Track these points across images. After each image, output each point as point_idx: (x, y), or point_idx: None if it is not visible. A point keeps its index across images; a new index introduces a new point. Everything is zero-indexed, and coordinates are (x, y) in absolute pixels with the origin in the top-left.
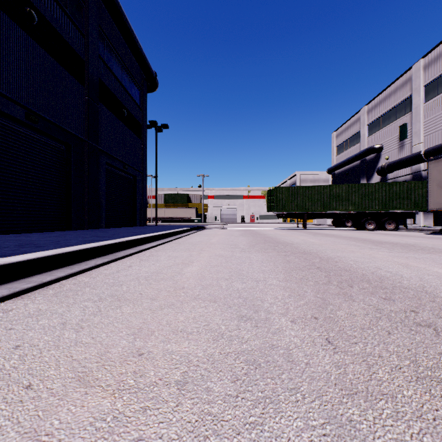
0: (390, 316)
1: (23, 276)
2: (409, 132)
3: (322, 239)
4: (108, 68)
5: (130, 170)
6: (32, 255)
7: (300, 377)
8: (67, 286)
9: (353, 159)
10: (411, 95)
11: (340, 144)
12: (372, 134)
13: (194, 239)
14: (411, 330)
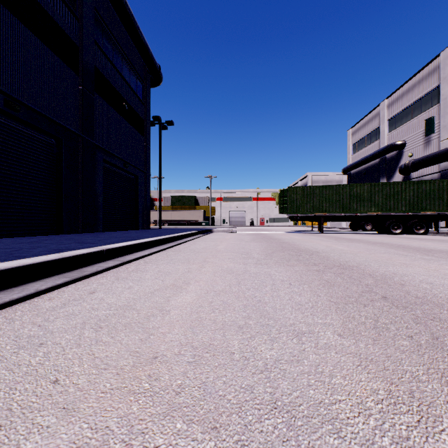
0: None
1: None
2: (437, 126)
3: (350, 245)
4: (106, 56)
5: (132, 169)
6: None
7: None
8: None
9: (372, 158)
10: (439, 85)
11: (356, 142)
12: (393, 130)
13: (198, 246)
14: None
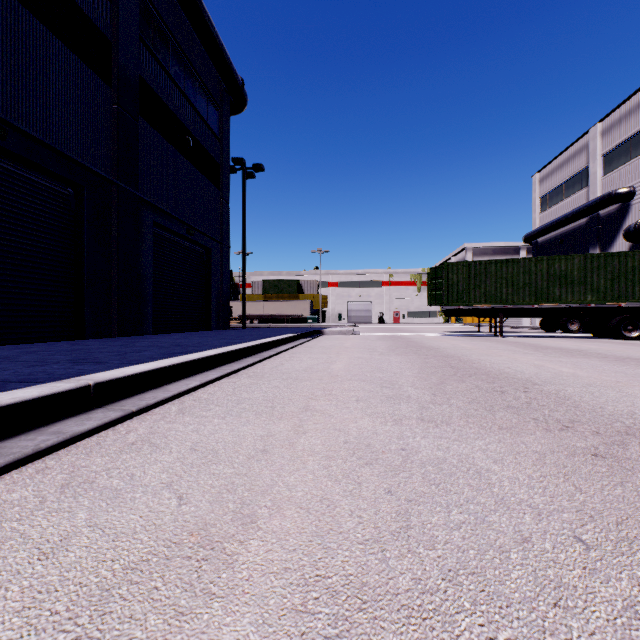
0: None
1: None
2: None
3: (579, 364)
4: (159, 62)
5: (200, 237)
6: None
7: None
8: None
9: (575, 216)
10: None
11: (547, 193)
12: (612, 170)
13: (297, 363)
14: None
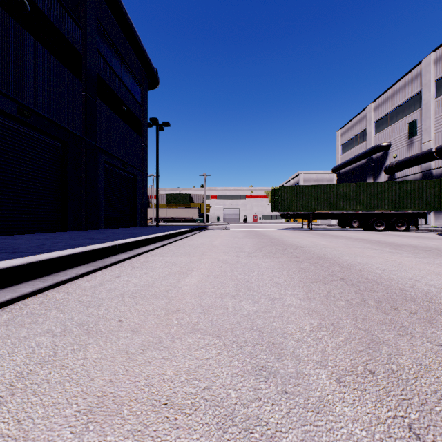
0: None
1: None
2: (419, 129)
3: (333, 241)
4: (107, 63)
5: (130, 169)
6: None
7: None
8: (30, 307)
9: (359, 158)
10: (421, 91)
11: (345, 143)
12: (379, 131)
13: (195, 241)
14: None
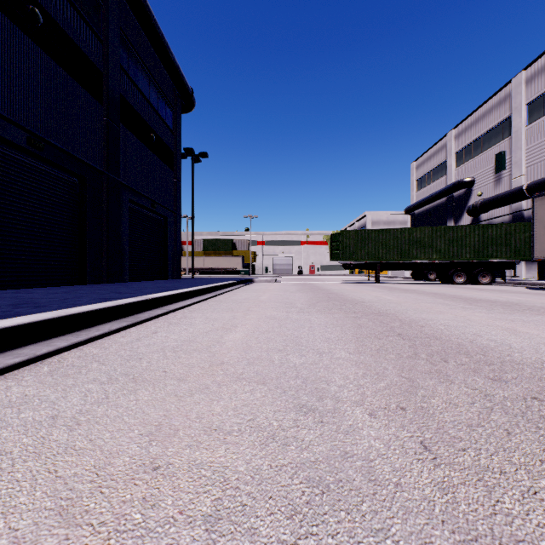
0: (505, 406)
1: (12, 347)
2: (508, 162)
3: (401, 295)
4: (133, 82)
5: (160, 209)
6: (25, 318)
7: (388, 509)
8: (68, 360)
9: (438, 196)
10: (511, 116)
11: (421, 177)
12: (461, 164)
13: (239, 296)
14: (539, 428)
